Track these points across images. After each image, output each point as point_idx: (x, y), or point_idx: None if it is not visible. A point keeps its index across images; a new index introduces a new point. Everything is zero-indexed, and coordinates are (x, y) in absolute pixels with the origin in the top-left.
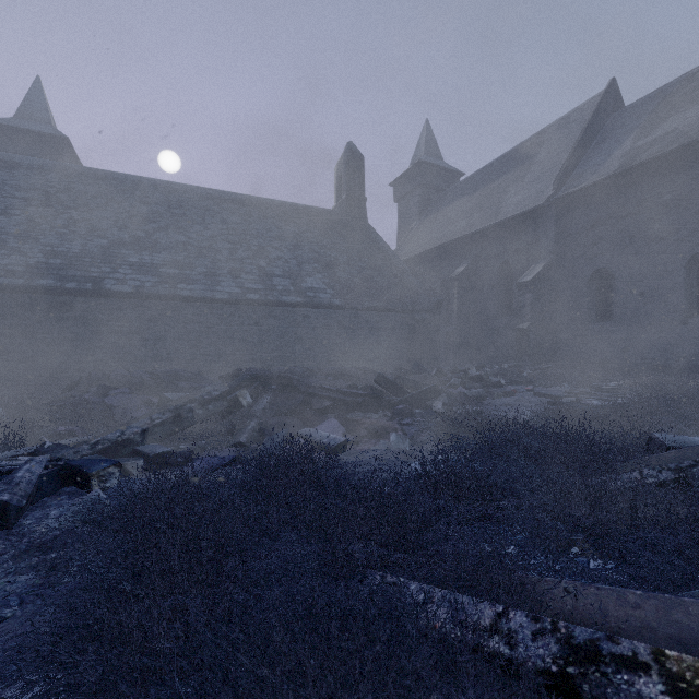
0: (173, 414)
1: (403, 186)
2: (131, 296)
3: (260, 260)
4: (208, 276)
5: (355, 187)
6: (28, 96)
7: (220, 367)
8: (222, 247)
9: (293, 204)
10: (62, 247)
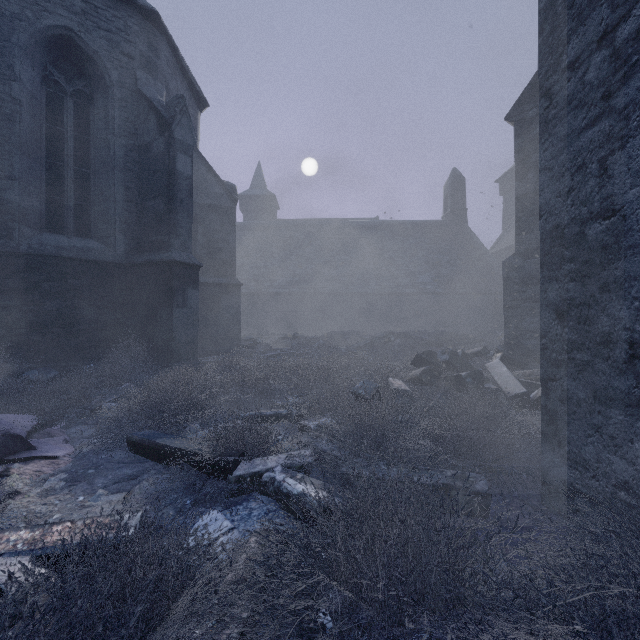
0: (371, 341)
1: (507, 182)
2: (329, 294)
3: (391, 267)
4: (363, 280)
5: (458, 201)
6: (255, 174)
7: (370, 330)
8: (369, 261)
9: (411, 222)
10: (297, 271)
